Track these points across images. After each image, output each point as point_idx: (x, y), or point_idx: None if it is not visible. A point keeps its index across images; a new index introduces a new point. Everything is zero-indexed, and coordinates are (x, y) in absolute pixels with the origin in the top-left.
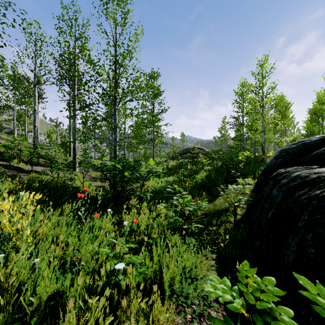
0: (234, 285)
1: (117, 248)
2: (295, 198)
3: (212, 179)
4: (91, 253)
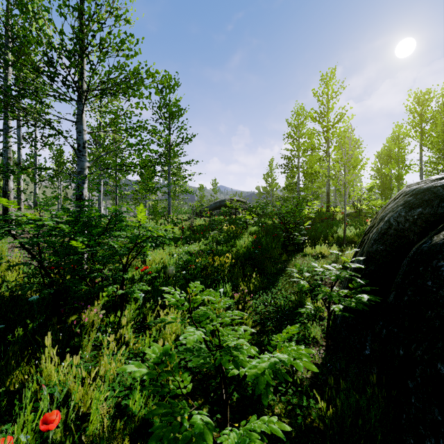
0: None
1: None
2: None
3: (263, 246)
4: None
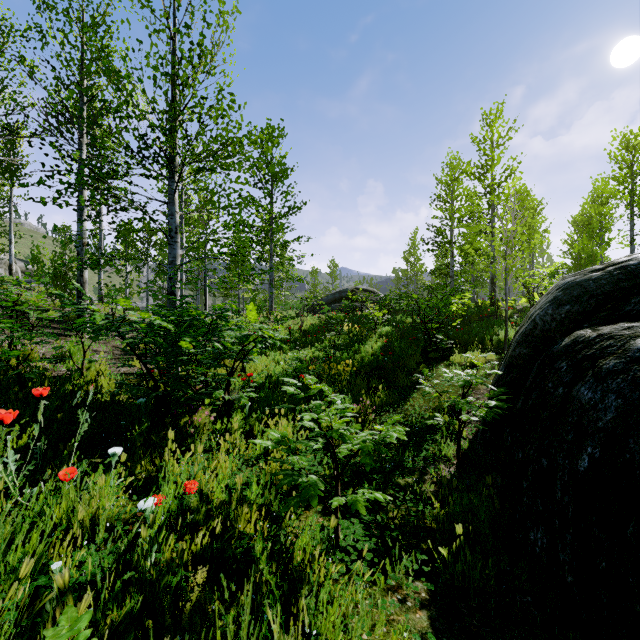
0: None
1: None
2: None
3: (396, 353)
4: None
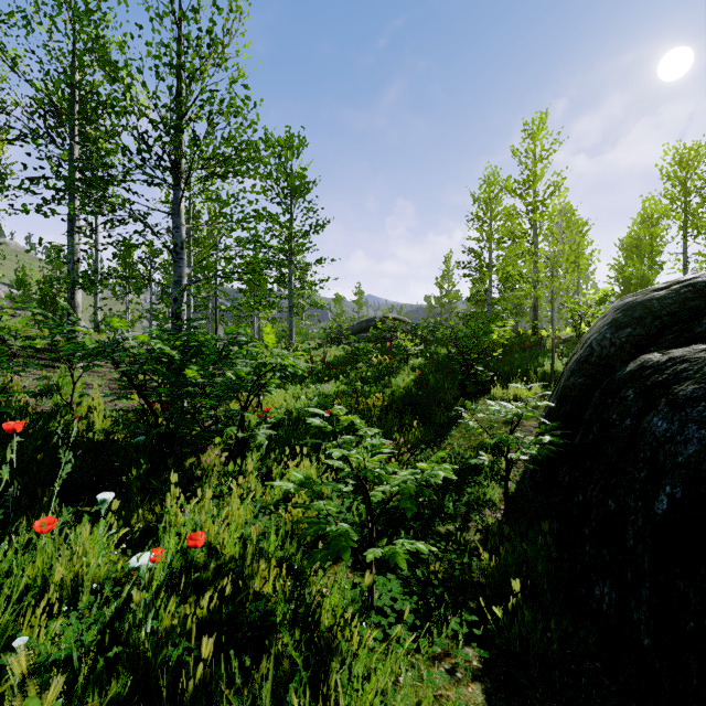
0: None
1: None
2: None
3: (431, 386)
4: None
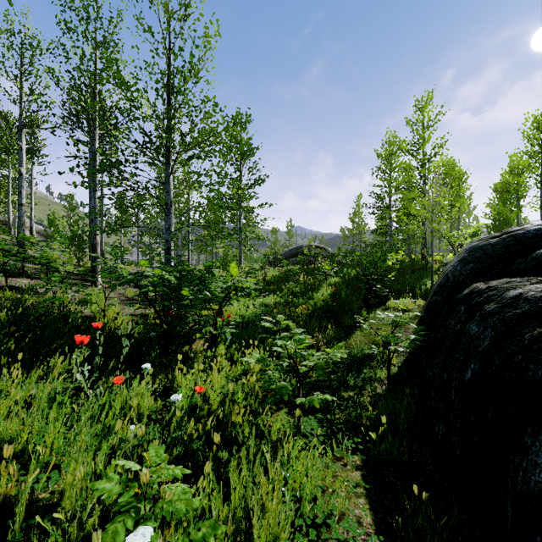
0: (409, 537)
1: (144, 473)
2: (525, 343)
3: (342, 299)
4: (86, 481)
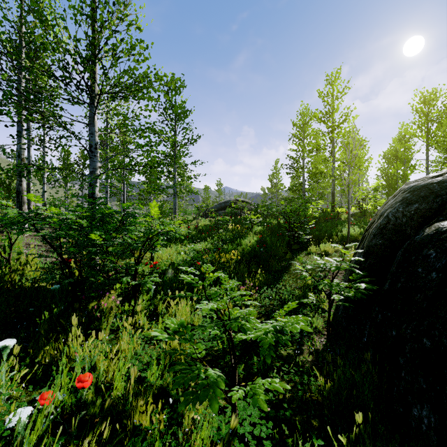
0: None
1: None
2: None
3: (268, 245)
4: None
